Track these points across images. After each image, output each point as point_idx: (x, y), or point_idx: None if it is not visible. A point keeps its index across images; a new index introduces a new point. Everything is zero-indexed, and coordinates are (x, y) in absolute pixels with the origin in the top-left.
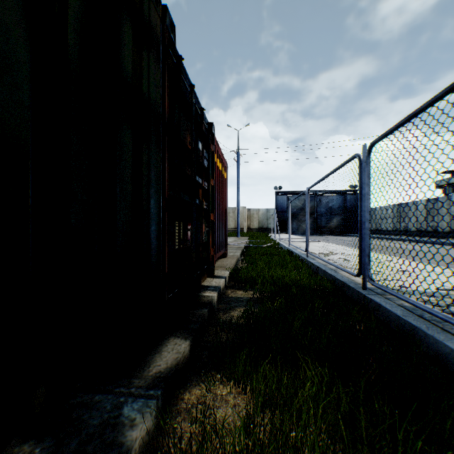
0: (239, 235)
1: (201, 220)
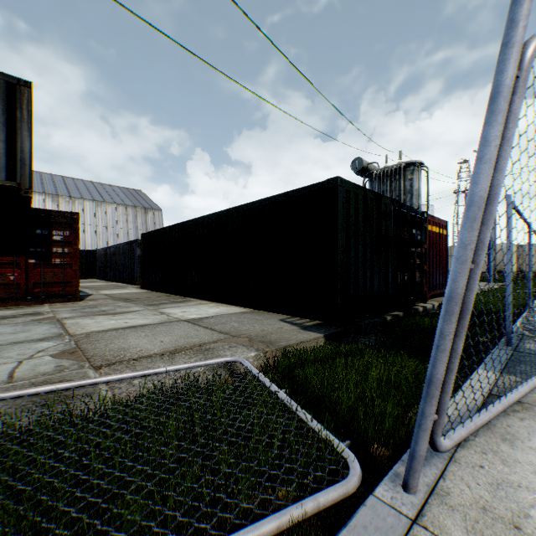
0: (490, 280)
1: (414, 270)
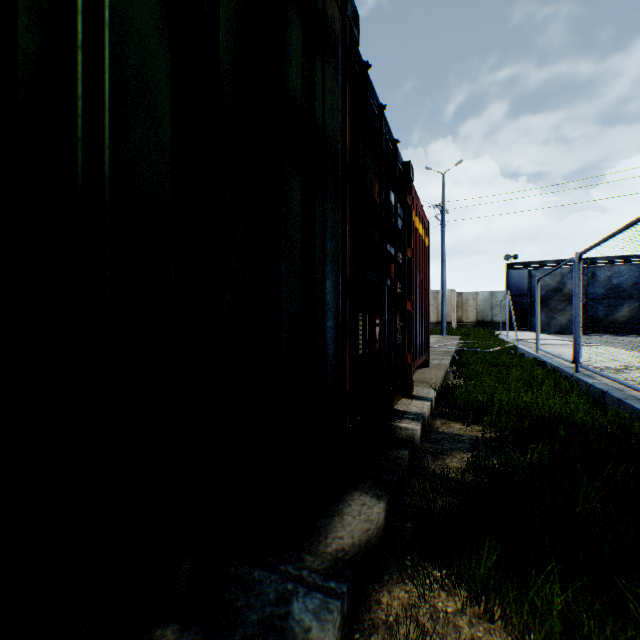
0: (444, 332)
1: (393, 311)
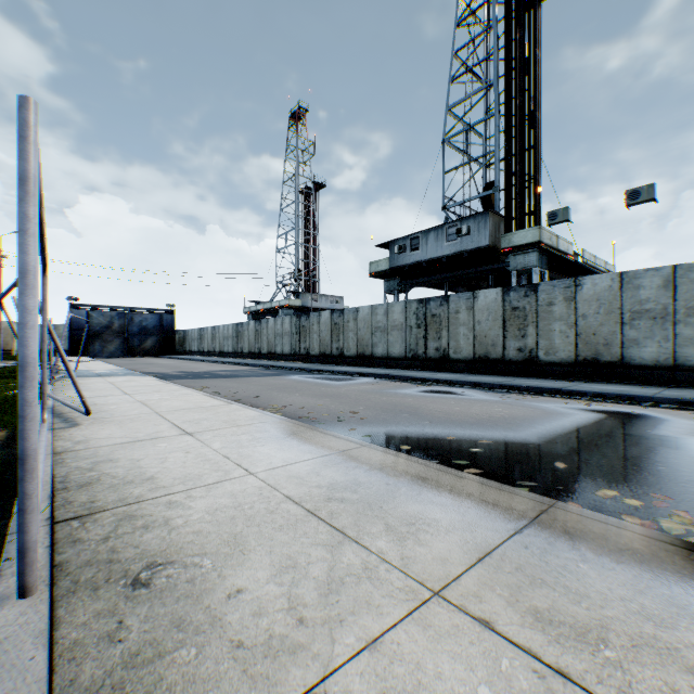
0: (3, 358)
1: None
